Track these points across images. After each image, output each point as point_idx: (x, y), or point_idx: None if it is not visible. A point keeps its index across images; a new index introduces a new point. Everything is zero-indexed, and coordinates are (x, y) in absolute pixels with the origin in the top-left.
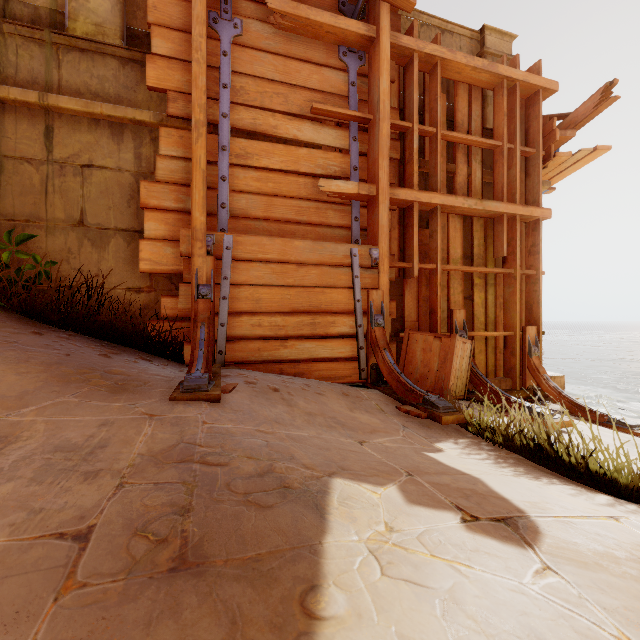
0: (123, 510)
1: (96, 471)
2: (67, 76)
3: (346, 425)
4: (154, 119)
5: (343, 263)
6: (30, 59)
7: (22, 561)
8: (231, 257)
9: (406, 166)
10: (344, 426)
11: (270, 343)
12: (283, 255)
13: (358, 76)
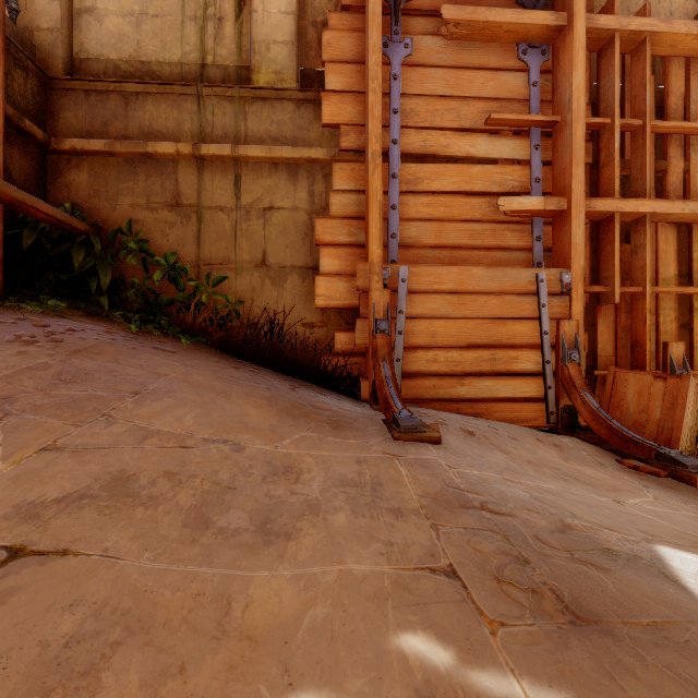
0: (462, 552)
1: (397, 509)
2: (252, 126)
3: (579, 479)
4: (327, 155)
5: (527, 290)
6: (223, 116)
7: (423, 590)
8: (406, 289)
9: (601, 170)
10: (578, 480)
11: (446, 380)
12: (460, 285)
13: (540, 74)
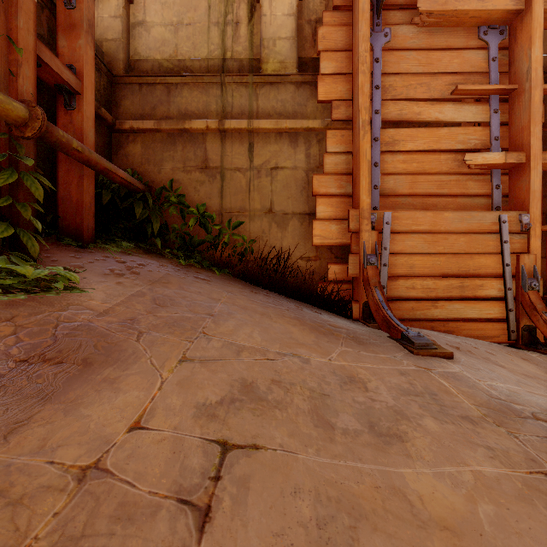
0: None
1: (466, 417)
2: (262, 105)
3: None
4: (322, 125)
5: (491, 230)
6: (240, 98)
7: None
8: (390, 230)
9: None
10: None
11: (422, 303)
12: (433, 226)
13: (498, 50)
